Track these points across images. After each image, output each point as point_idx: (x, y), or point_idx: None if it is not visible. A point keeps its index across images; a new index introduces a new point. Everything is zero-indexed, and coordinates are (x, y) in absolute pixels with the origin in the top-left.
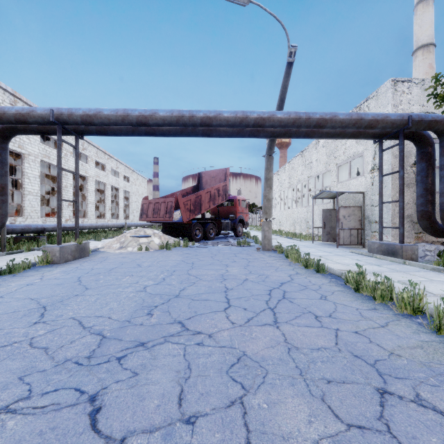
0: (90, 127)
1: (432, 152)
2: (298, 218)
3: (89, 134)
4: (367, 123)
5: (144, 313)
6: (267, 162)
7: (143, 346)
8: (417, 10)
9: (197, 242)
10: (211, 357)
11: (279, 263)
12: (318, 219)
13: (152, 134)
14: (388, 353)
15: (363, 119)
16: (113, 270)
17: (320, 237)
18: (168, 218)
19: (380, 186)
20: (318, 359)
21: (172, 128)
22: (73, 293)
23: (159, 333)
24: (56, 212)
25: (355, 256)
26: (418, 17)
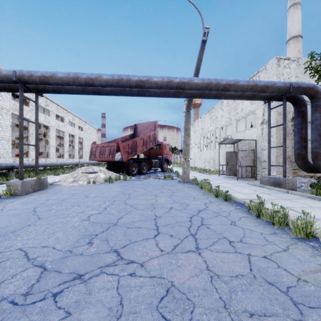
0: (47, 87)
1: (305, 110)
2: (208, 158)
3: (47, 92)
4: (260, 88)
5: (85, 242)
6: (186, 116)
7: (80, 279)
8: (289, 12)
9: (133, 176)
10: (142, 290)
11: (195, 193)
12: (222, 159)
13: (97, 93)
14: (296, 279)
15: (257, 85)
16: (64, 201)
17: (224, 172)
18: (111, 158)
19: (269, 135)
20: (237, 287)
21: (113, 89)
22: (27, 223)
23: (97, 263)
24: (24, 153)
25: (251, 187)
26: (290, 17)
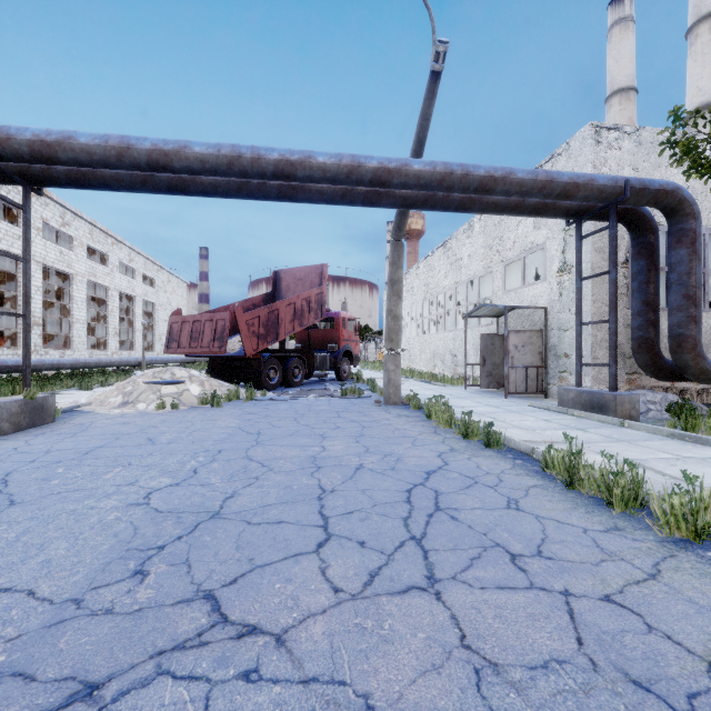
0: (54, 171)
1: (655, 243)
2: (440, 350)
3: (53, 185)
4: (561, 189)
5: (126, 571)
6: (393, 252)
7: (87, 701)
8: (612, 36)
9: (271, 391)
10: None
11: (416, 429)
12: (471, 351)
13: (181, 190)
14: (704, 665)
15: (555, 182)
16: (92, 454)
17: (476, 380)
18: (217, 348)
19: (577, 297)
20: (554, 706)
21: (220, 181)
22: None
23: (149, 640)
24: (8, 338)
25: (539, 413)
26: (614, 47)
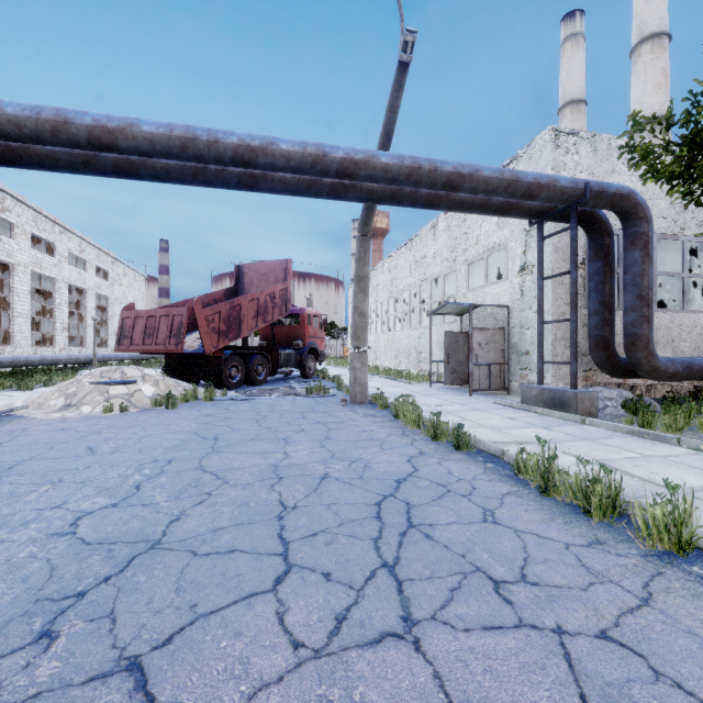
0: None
1: (611, 245)
2: (405, 347)
3: None
4: (525, 189)
5: (29, 633)
6: (360, 248)
7: None
8: (564, 50)
9: (233, 389)
10: None
11: (384, 430)
12: (436, 348)
13: (130, 173)
14: None
15: (520, 181)
16: (16, 469)
17: (440, 377)
18: (174, 345)
19: (539, 296)
20: None
21: (174, 165)
22: None
23: None
24: None
25: (503, 410)
26: (566, 60)
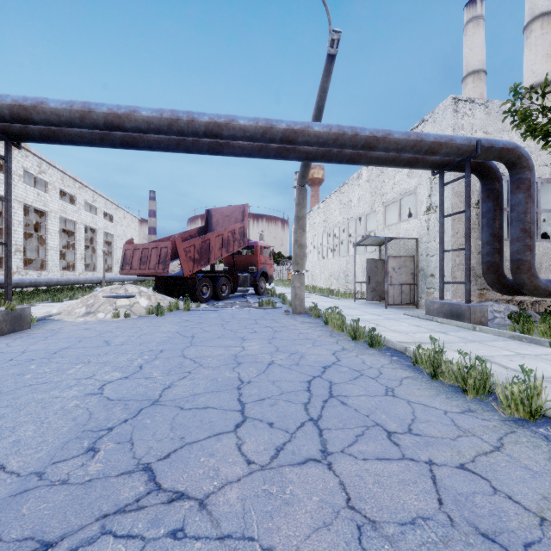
0: (30, 129)
1: (500, 189)
2: (335, 271)
3: (29, 140)
4: (428, 147)
5: (81, 448)
6: (299, 195)
7: None
8: (467, 30)
9: (204, 303)
10: None
11: (316, 333)
12: (360, 272)
13: (132, 145)
14: (537, 520)
15: (423, 141)
16: (59, 354)
17: (363, 295)
18: (161, 270)
19: (441, 230)
20: None
21: (163, 138)
22: None
23: (96, 506)
24: None
25: (411, 320)
26: (468, 38)
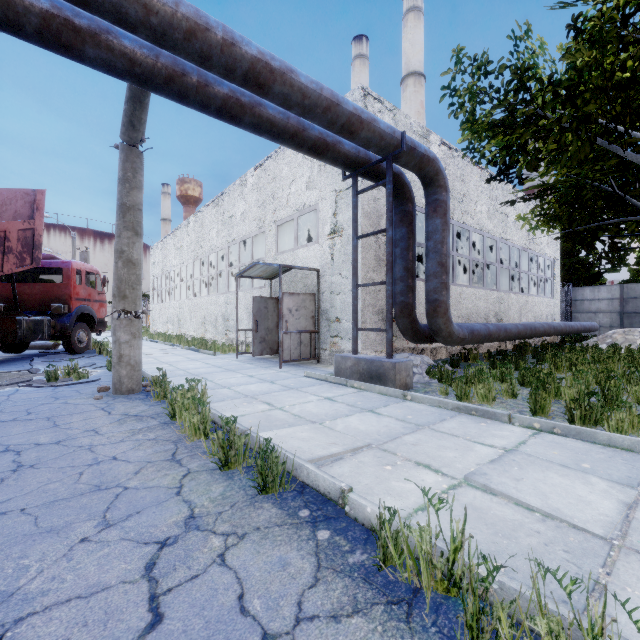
0: None
1: (414, 212)
2: (211, 314)
3: None
4: (346, 119)
5: None
6: (124, 162)
7: None
8: (355, 66)
9: None
10: None
11: (138, 453)
12: (244, 315)
13: None
14: None
15: (340, 106)
16: None
17: (249, 346)
18: None
19: (354, 257)
20: None
21: None
22: None
23: None
24: None
25: (319, 386)
26: (356, 75)
